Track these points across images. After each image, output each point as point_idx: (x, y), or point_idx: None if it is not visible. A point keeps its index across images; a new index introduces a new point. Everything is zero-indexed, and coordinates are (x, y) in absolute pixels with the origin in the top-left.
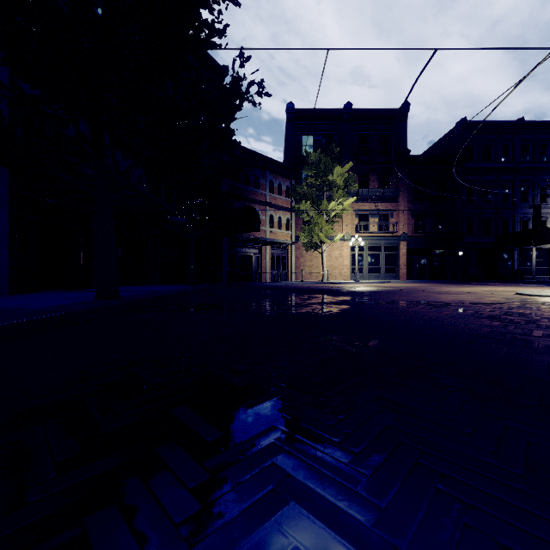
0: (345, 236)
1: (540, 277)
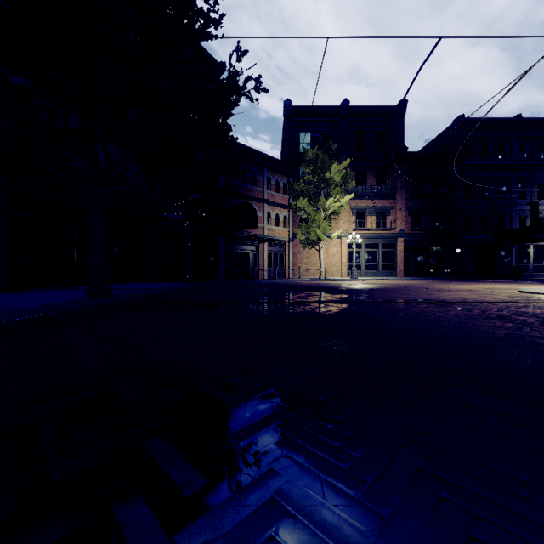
0: (342, 233)
1: (538, 274)
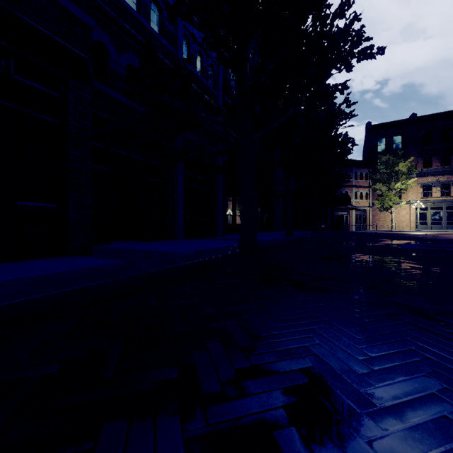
0: (410, 201)
1: None
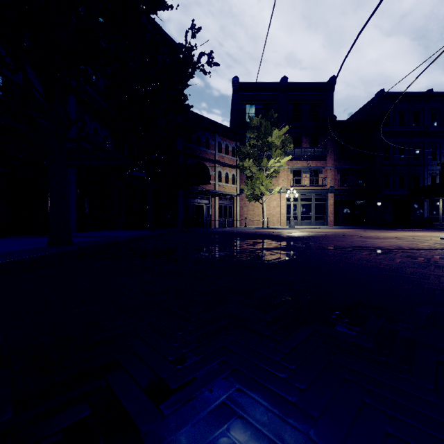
0: (281, 189)
1: None
